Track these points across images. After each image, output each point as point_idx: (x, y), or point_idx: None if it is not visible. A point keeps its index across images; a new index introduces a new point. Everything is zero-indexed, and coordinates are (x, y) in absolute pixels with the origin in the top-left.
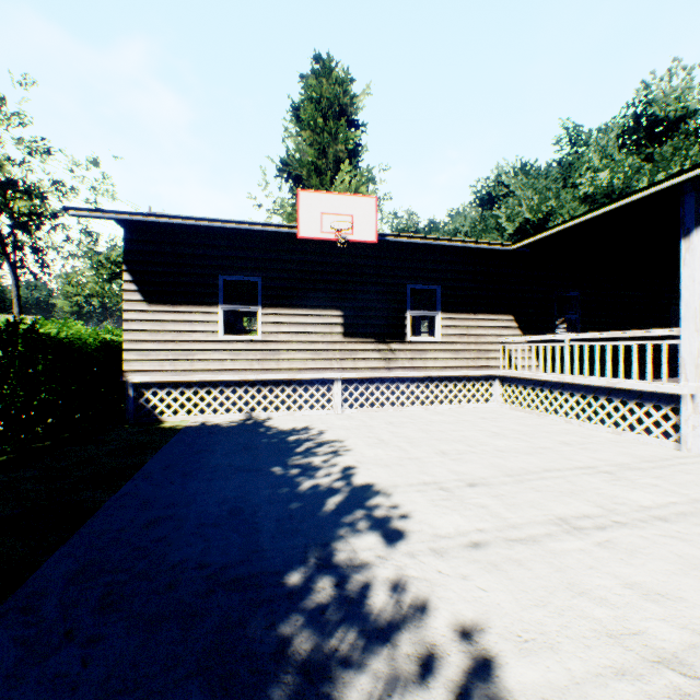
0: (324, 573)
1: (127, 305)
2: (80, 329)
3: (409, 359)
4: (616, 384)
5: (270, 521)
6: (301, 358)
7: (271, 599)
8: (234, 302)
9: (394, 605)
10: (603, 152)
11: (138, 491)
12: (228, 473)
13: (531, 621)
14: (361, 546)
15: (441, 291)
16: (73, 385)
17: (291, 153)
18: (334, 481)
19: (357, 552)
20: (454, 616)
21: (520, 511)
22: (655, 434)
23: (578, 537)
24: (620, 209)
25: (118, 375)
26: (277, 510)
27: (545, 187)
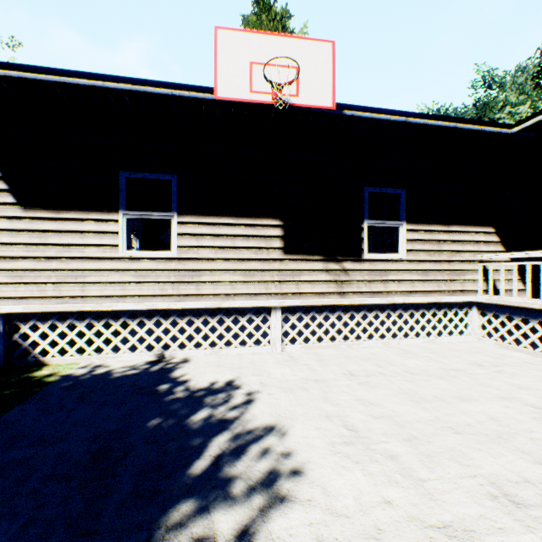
0: None
1: None
2: None
3: (366, 281)
4: None
5: None
6: (228, 280)
7: None
8: None
9: None
10: (520, 89)
11: None
12: None
13: None
14: None
15: (406, 196)
16: None
17: None
18: None
19: None
20: None
21: None
22: None
23: None
24: None
25: None
26: None
27: None
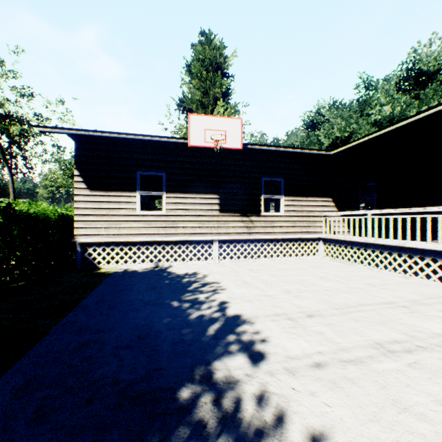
0: (206, 389)
1: (76, 191)
2: (44, 207)
3: (263, 227)
4: (405, 244)
5: (167, 344)
6: (191, 226)
7: (165, 413)
8: (149, 190)
9: (260, 419)
10: (386, 93)
11: (76, 320)
12: (140, 306)
13: (369, 436)
14: (233, 365)
15: (284, 182)
16: (39, 244)
17: (185, 94)
18: (213, 313)
19: (230, 371)
20: (308, 430)
21: (347, 337)
22: (433, 279)
23: (393, 359)
24: (408, 125)
25: (71, 238)
26: (172, 335)
27: (349, 116)
